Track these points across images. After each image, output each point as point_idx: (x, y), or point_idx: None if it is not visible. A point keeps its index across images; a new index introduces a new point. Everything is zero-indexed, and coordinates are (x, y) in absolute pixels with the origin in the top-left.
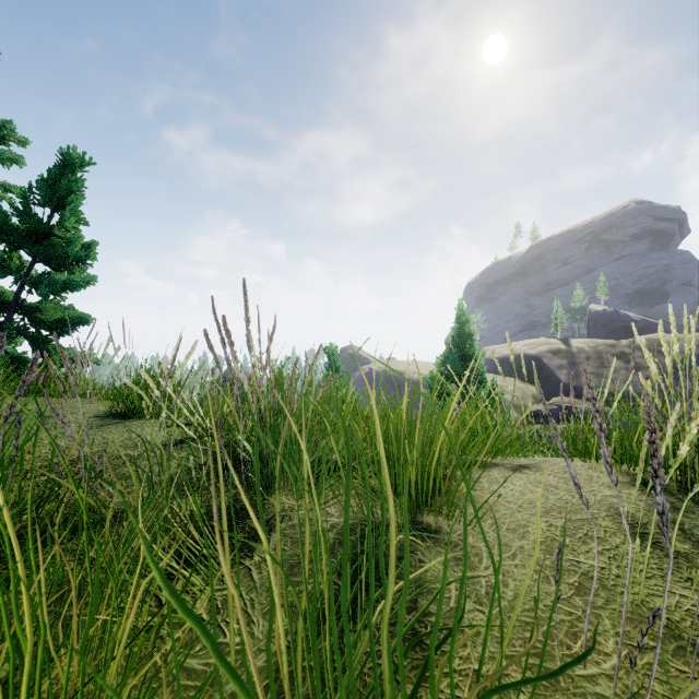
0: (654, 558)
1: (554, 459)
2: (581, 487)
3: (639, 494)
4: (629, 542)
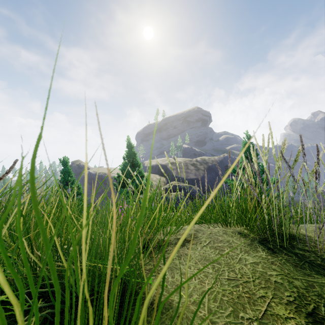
0: None
1: (199, 227)
2: (232, 257)
3: (266, 255)
4: None
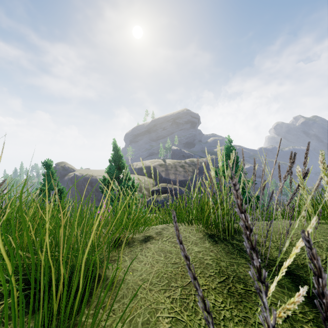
0: (233, 308)
1: (166, 226)
2: None
3: (209, 246)
4: (217, 296)
